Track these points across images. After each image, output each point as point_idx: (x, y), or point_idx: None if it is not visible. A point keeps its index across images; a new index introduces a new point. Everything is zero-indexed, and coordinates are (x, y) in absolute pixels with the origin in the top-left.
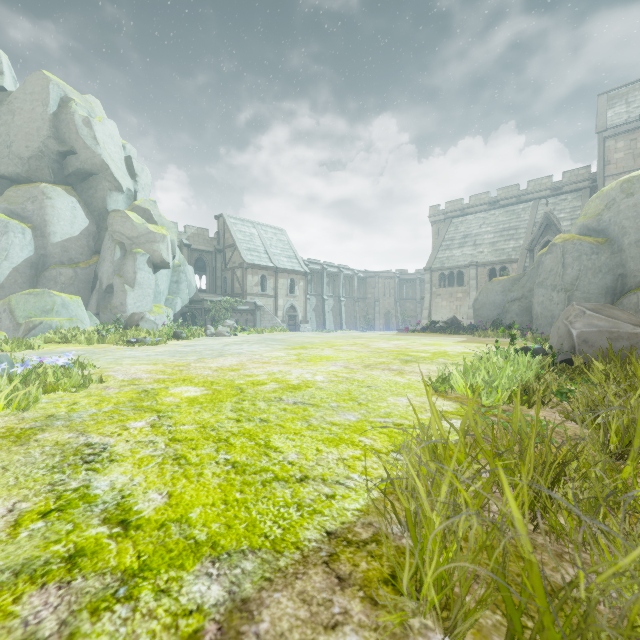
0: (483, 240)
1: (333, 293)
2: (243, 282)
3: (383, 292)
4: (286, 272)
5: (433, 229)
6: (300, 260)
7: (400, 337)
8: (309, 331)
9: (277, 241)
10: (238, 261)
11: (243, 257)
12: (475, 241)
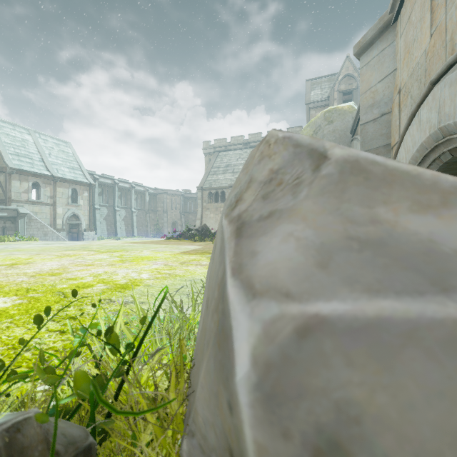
0: (239, 169)
1: (125, 205)
2: (6, 187)
3: (171, 206)
4: (66, 182)
5: (206, 159)
6: (85, 172)
7: (134, 246)
8: (94, 238)
9: (59, 152)
10: (1, 165)
11: (6, 161)
12: (234, 169)
